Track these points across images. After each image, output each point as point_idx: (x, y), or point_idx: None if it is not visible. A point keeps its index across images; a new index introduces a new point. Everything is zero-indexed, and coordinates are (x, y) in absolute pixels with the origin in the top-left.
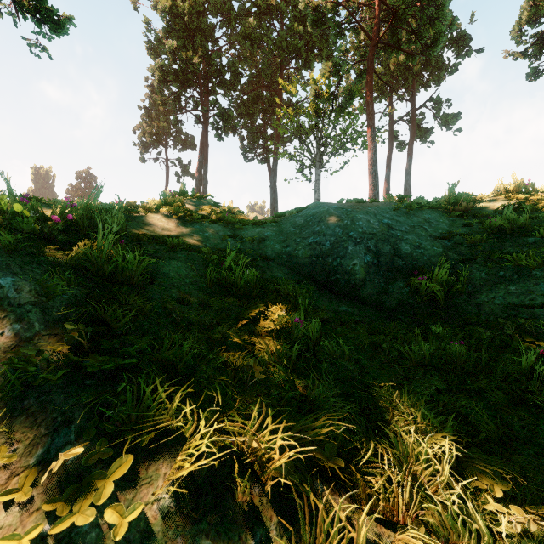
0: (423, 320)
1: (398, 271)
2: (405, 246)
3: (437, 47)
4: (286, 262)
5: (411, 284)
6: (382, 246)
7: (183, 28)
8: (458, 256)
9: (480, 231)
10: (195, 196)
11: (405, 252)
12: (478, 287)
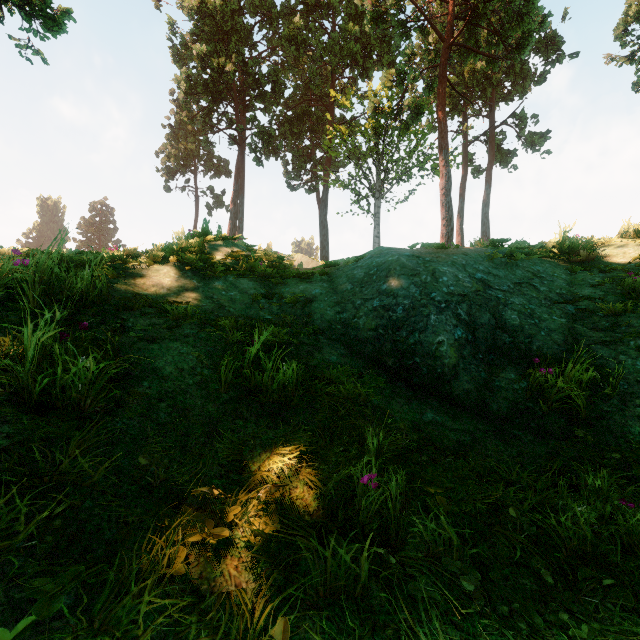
0: (557, 441)
1: (504, 353)
2: (510, 315)
3: (525, 49)
4: (341, 335)
5: (531, 378)
6: (478, 313)
7: (214, 30)
8: (592, 331)
9: (617, 292)
10: (222, 238)
11: (513, 324)
12: (634, 386)
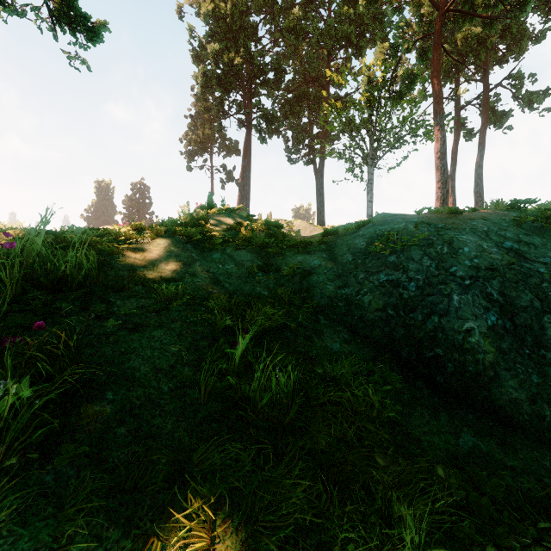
0: None
1: None
2: None
3: (526, 6)
4: (343, 315)
5: None
6: (515, 292)
7: (225, 30)
8: None
9: None
10: (225, 209)
11: None
12: None
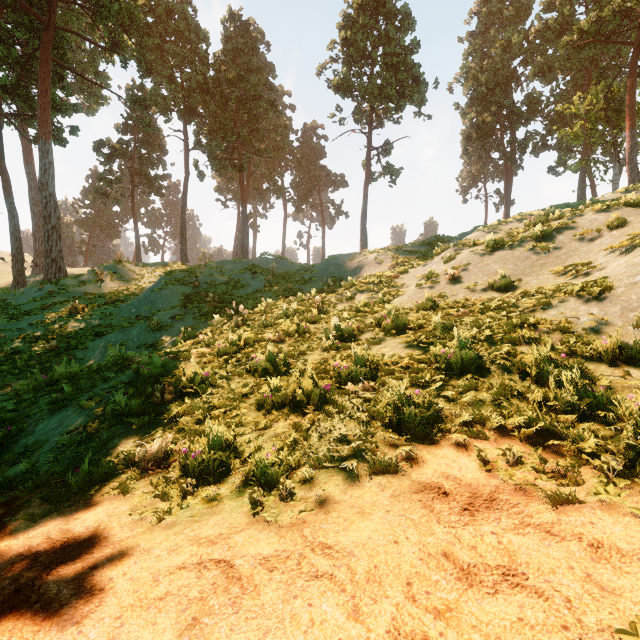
0: None
1: None
2: None
3: None
4: None
5: None
6: None
7: (481, 96)
8: None
9: None
10: (436, 236)
11: None
12: None
